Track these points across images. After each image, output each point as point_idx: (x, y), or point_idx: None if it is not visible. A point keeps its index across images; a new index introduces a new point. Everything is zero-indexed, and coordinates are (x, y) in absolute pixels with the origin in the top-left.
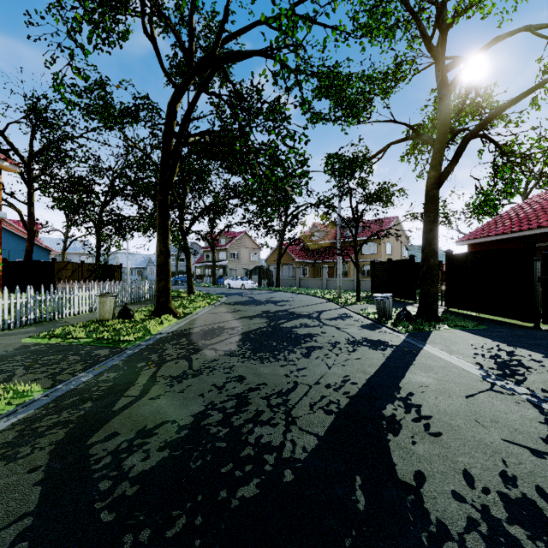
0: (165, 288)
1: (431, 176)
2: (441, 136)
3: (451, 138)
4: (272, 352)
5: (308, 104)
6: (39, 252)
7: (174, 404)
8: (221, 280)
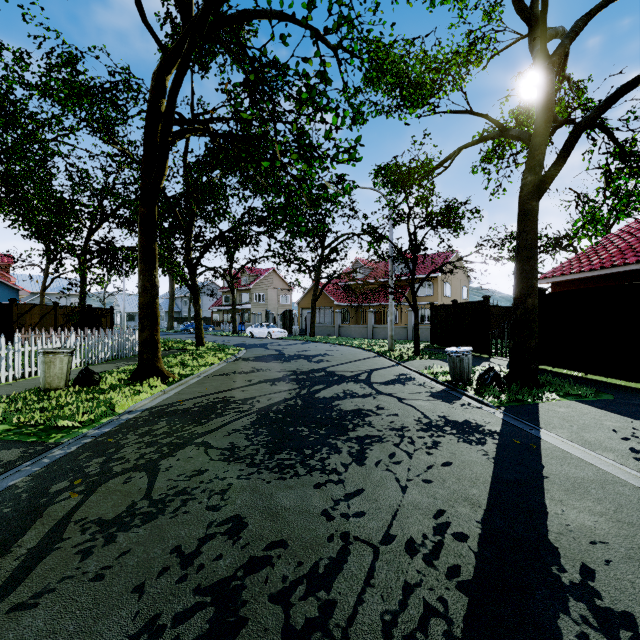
0: (151, 340)
1: (527, 182)
2: (542, 125)
3: (550, 133)
4: (301, 450)
5: (354, 87)
6: (4, 291)
7: (58, 632)
8: (242, 327)
